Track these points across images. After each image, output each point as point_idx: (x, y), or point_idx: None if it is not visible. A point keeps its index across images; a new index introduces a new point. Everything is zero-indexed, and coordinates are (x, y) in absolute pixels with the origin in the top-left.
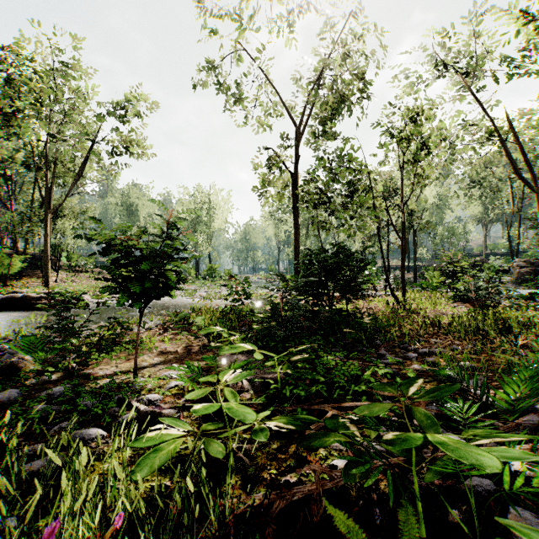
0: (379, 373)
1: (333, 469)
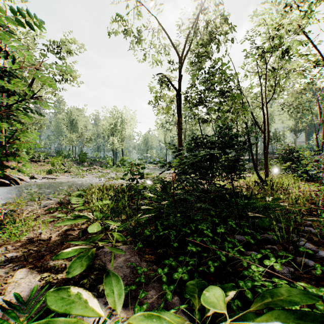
0: None
1: None
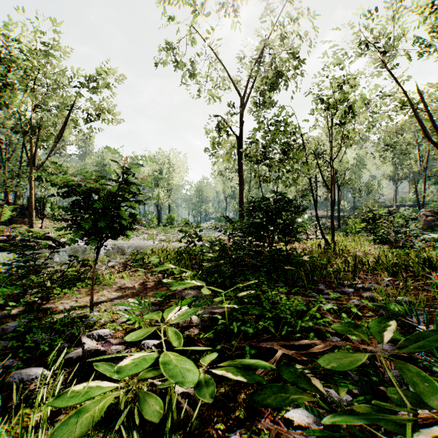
0: (324, 309)
1: (289, 423)
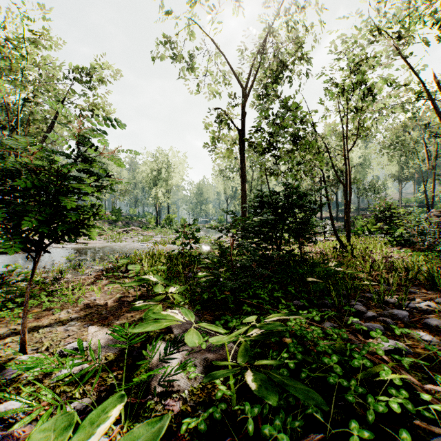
0: (405, 366)
1: None
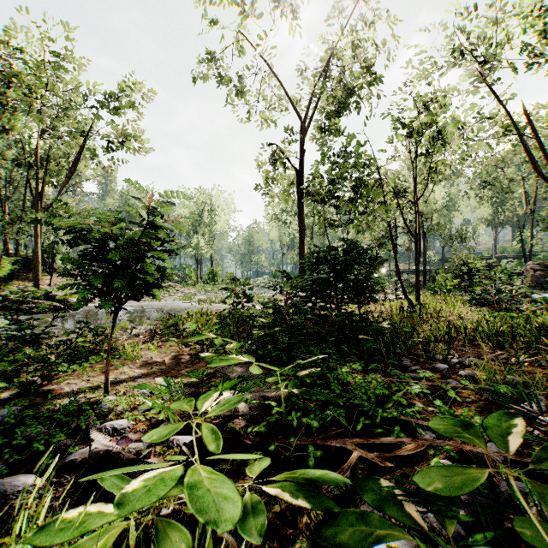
0: (412, 393)
1: None
